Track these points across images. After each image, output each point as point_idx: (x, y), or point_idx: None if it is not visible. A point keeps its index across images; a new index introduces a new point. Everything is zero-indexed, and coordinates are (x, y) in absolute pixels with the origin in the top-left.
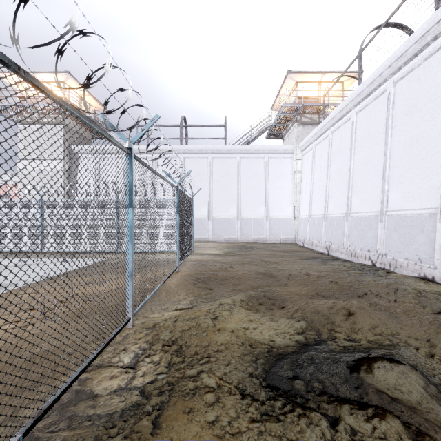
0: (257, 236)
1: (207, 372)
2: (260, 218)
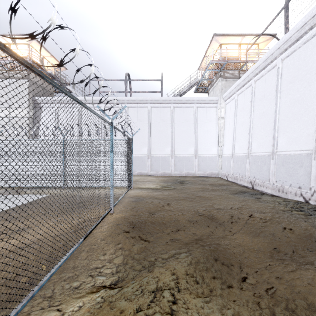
0: (188, 171)
1: None
2: (190, 156)
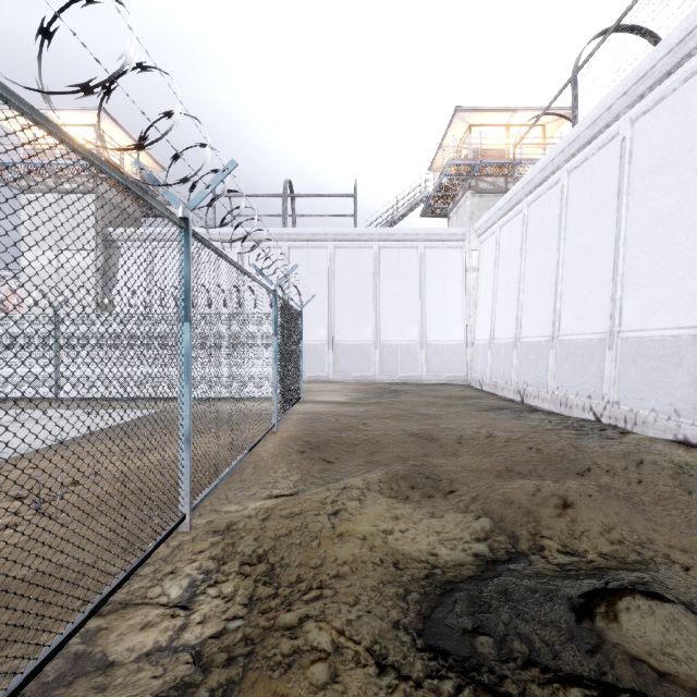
0: (406, 372)
1: (316, 619)
2: (412, 343)
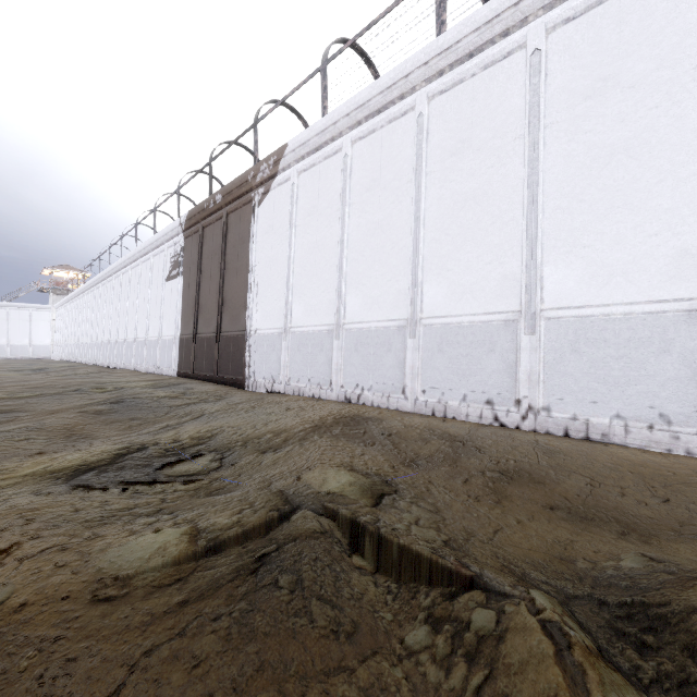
0: (24, 355)
1: None
2: (26, 345)
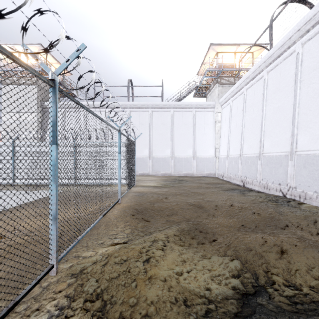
0: (186, 171)
1: None
2: (189, 157)
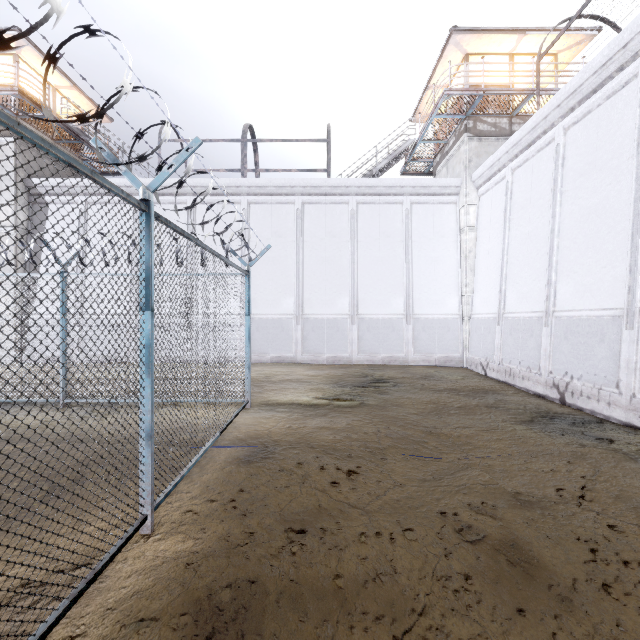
0: (390, 352)
1: None
2: (396, 317)
